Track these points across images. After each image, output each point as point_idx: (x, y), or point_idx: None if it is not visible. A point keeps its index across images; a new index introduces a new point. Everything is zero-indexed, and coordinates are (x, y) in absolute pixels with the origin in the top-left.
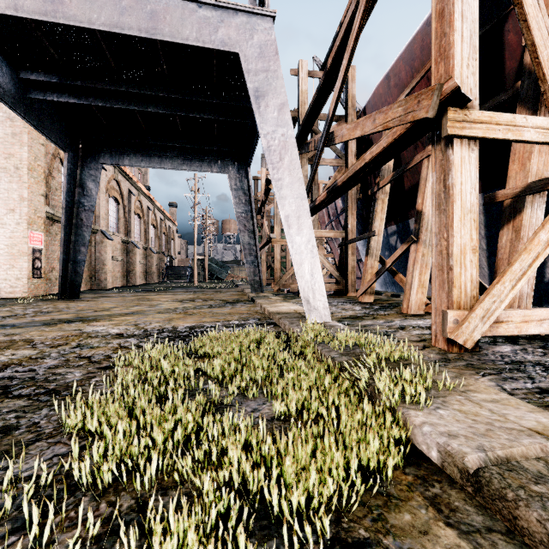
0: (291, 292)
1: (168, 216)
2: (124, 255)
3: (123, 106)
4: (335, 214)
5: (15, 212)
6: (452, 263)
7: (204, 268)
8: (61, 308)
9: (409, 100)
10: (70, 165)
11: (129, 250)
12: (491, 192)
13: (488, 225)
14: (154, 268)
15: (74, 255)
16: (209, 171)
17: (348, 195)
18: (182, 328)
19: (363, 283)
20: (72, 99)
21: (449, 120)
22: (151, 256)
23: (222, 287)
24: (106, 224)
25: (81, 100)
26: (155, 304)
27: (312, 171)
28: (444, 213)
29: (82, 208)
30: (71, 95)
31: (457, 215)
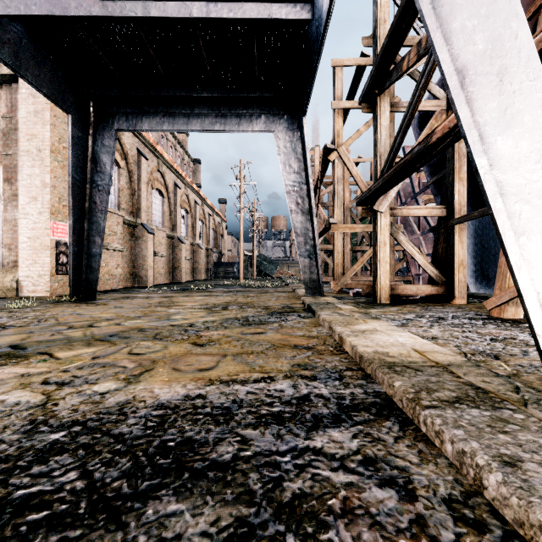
0: (359, 294)
1: (217, 212)
2: (170, 250)
3: (115, 13)
4: (405, 198)
5: (38, 200)
6: None
7: (252, 264)
8: (40, 318)
9: None
10: (77, 133)
11: (174, 245)
12: None
13: None
14: (202, 264)
15: (88, 247)
16: (249, 131)
17: (454, 150)
18: (141, 415)
19: (501, 285)
20: (44, 10)
21: None
22: (198, 251)
23: (269, 286)
24: (149, 217)
25: (57, 11)
26: (171, 313)
27: (416, 92)
28: None
29: (96, 189)
30: (43, 5)
31: None
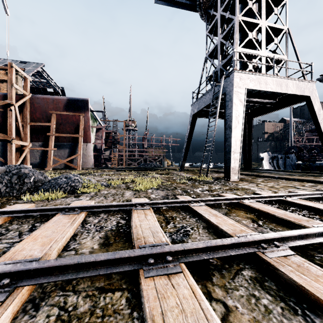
0: None
1: None
2: None
3: None
4: None
5: None
6: (12, 160)
7: None
8: None
9: (5, 135)
10: None
11: None
12: (4, 142)
13: (2, 149)
14: None
15: None
16: None
17: None
18: None
19: None
20: None
21: (13, 141)
22: None
23: None
24: None
25: None
26: None
27: None
28: (11, 153)
29: None
30: None
31: (13, 153)
